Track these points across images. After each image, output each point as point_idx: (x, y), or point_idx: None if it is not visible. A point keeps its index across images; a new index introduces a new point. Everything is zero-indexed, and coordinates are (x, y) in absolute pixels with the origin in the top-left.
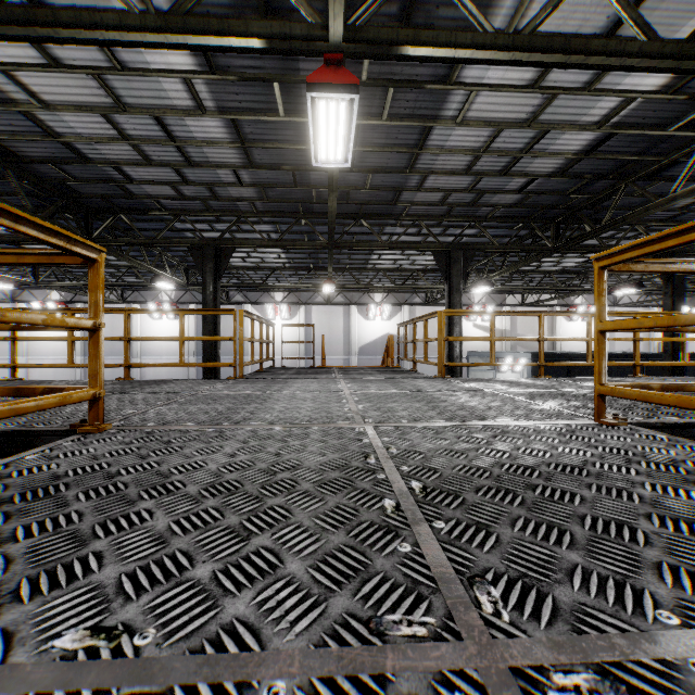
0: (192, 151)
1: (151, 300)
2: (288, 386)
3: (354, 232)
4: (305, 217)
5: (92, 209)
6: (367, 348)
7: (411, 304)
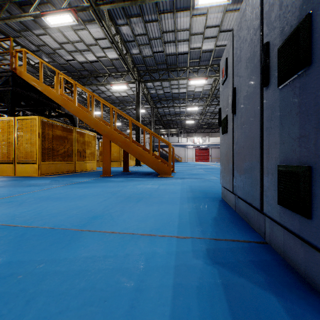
0: None
1: None
2: None
3: None
4: None
5: None
6: None
7: None
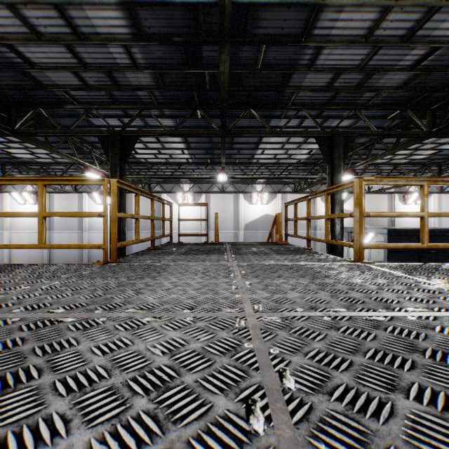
0: (76, 17)
1: (95, 190)
2: (154, 284)
3: (243, 126)
4: (200, 108)
5: (15, 103)
6: (251, 224)
7: (283, 192)
